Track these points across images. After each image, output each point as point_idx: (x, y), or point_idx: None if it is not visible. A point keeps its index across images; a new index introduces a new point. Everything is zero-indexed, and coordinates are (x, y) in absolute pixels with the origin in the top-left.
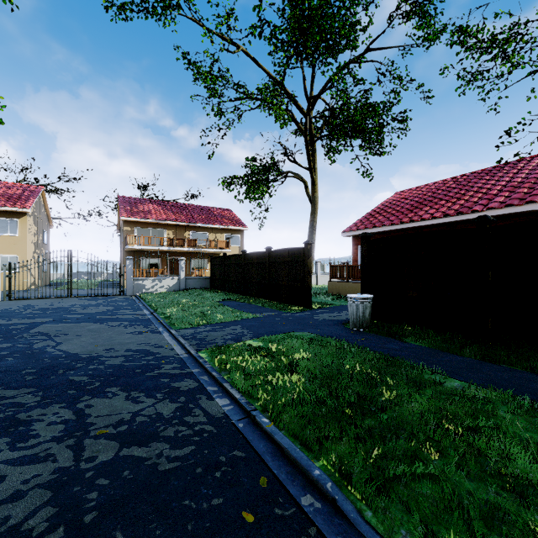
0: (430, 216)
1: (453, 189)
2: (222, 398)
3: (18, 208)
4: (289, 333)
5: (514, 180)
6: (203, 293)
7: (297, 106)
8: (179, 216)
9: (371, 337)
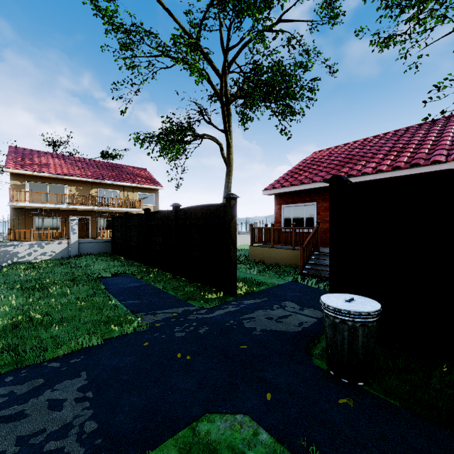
0: (372, 170)
1: (385, 144)
2: None
3: None
4: (197, 425)
5: None
6: (92, 264)
7: (212, 67)
8: (84, 171)
9: (422, 441)
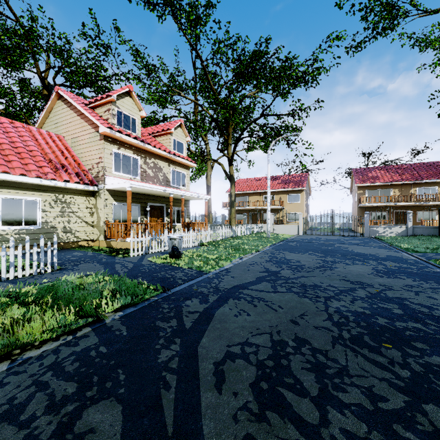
0: None
1: None
2: (439, 269)
3: (300, 188)
4: None
5: None
6: (431, 238)
7: None
8: (404, 176)
9: None
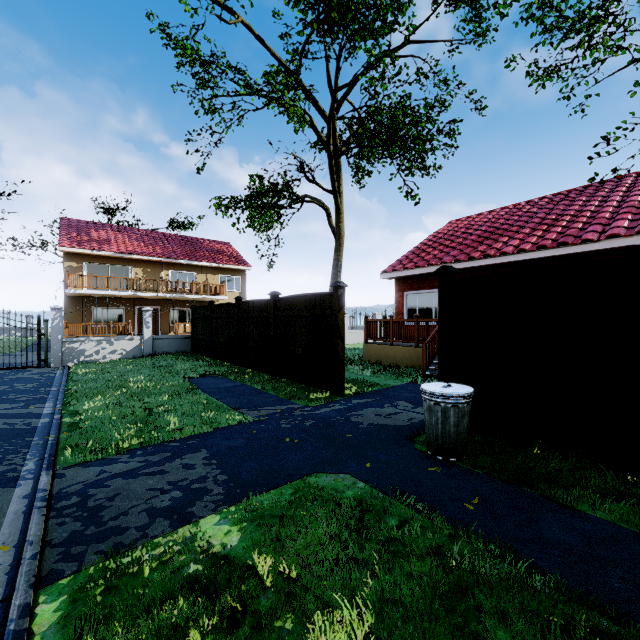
0: (514, 249)
1: (536, 214)
2: None
3: None
4: (307, 478)
5: (632, 198)
6: (174, 364)
7: (317, 107)
8: (153, 249)
9: (488, 489)
